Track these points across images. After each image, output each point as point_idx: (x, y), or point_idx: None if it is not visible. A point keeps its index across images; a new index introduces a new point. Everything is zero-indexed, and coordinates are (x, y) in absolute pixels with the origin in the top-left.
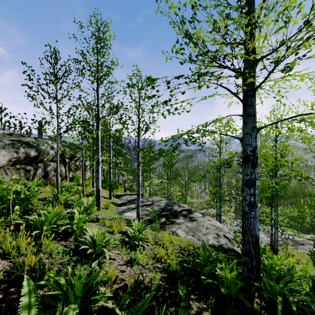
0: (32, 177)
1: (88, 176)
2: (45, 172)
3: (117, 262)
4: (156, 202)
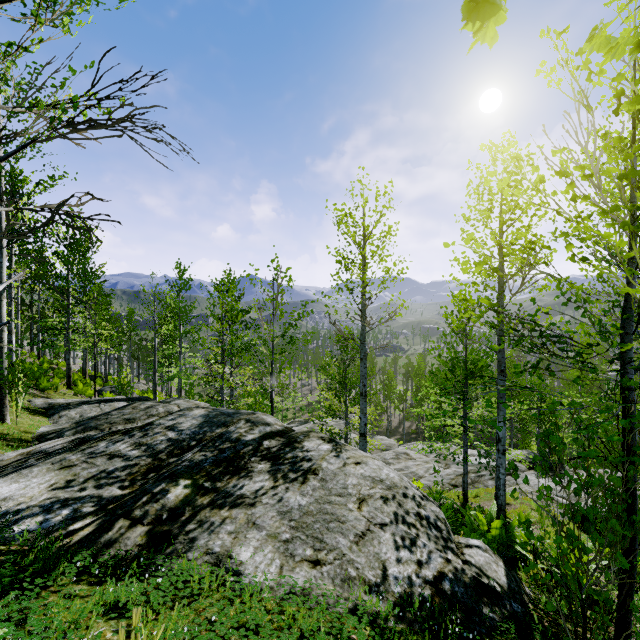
0: None
1: None
2: None
3: None
4: (167, 417)
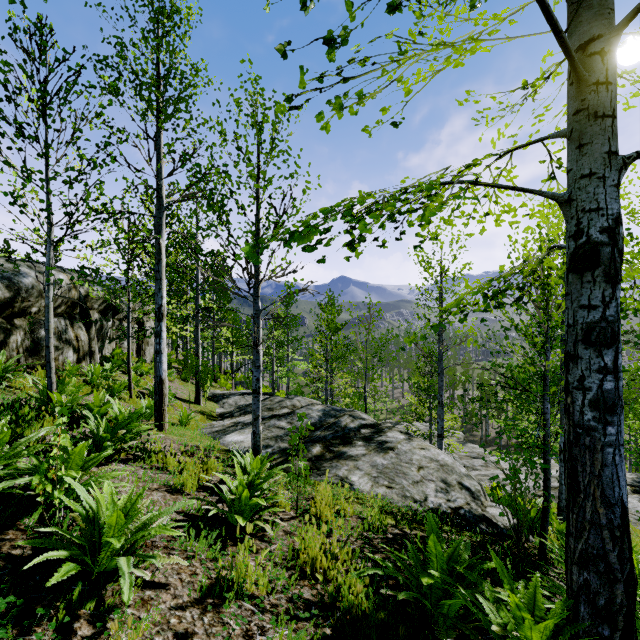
0: None
1: (152, 355)
2: (33, 340)
3: (171, 595)
4: (301, 409)
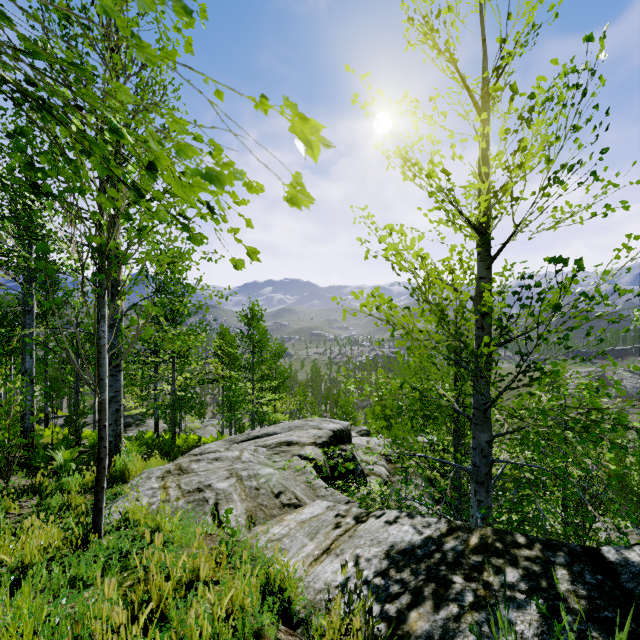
0: None
1: None
2: None
3: None
4: None
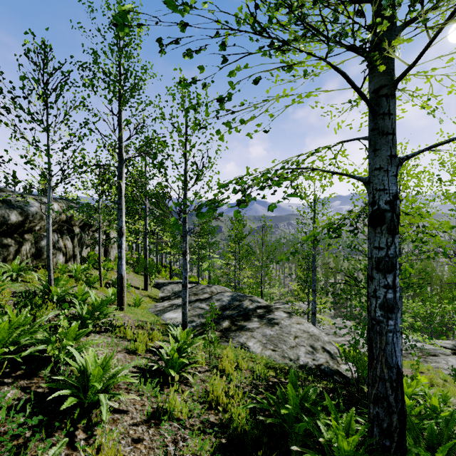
0: (13, 257)
1: (115, 255)
2: (36, 248)
3: (130, 417)
4: (216, 295)
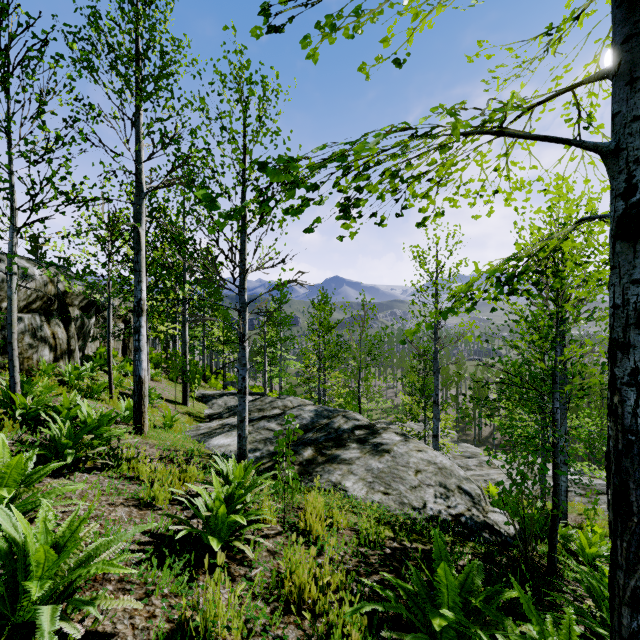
0: None
1: None
2: (3, 338)
3: None
4: (293, 409)
